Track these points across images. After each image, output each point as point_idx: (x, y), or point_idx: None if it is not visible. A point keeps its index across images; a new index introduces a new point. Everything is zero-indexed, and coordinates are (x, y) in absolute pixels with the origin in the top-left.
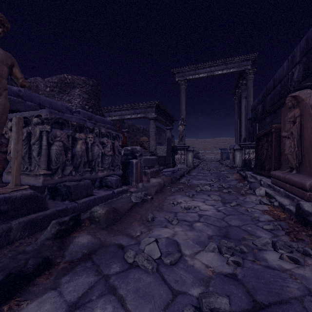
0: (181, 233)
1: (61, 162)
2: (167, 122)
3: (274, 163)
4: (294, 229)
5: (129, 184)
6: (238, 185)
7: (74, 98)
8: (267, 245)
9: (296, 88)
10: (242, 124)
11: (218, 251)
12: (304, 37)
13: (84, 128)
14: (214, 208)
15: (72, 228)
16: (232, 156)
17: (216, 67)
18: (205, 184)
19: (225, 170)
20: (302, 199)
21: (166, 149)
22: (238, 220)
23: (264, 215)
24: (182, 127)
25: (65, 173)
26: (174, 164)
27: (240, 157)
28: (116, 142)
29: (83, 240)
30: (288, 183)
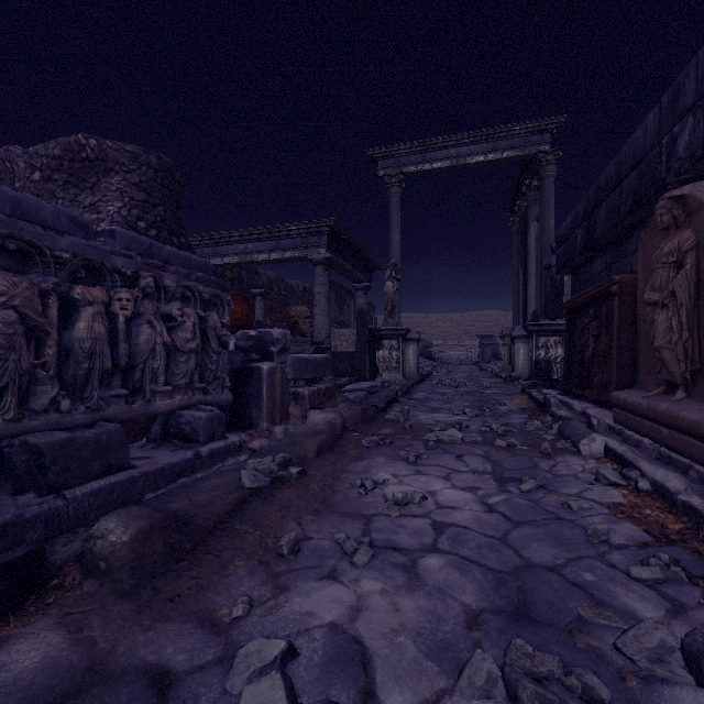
0: (380, 604)
1: (12, 373)
2: (357, 271)
3: (617, 371)
4: None
5: (251, 426)
6: (529, 427)
7: (107, 199)
8: (668, 661)
9: (683, 179)
10: (529, 278)
11: (507, 695)
12: None
13: (104, 272)
14: (476, 499)
15: (2, 607)
16: (507, 353)
17: (471, 145)
18: (448, 424)
19: (494, 385)
20: None
21: (357, 336)
22: (550, 544)
23: (619, 522)
24: (393, 285)
25: (33, 405)
26: (375, 370)
27: (526, 354)
28: (212, 316)
29: (24, 658)
30: (667, 425)
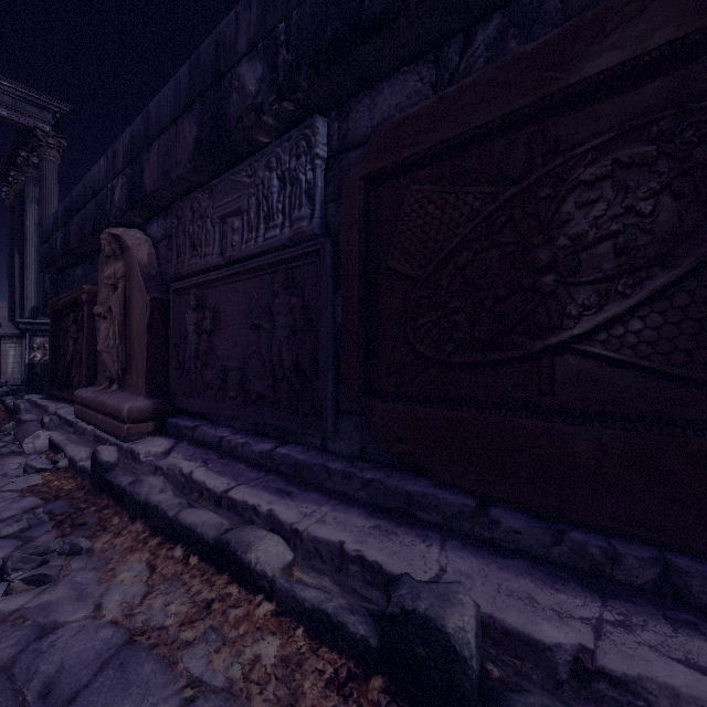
0: None
1: None
2: None
3: (87, 371)
4: (78, 509)
5: None
6: None
7: None
8: None
9: (121, 222)
10: (27, 268)
11: None
12: (129, 129)
13: None
14: None
15: None
16: None
17: None
18: None
19: None
20: (118, 440)
21: None
22: None
23: (23, 500)
24: None
25: None
26: None
27: (19, 357)
28: None
29: None
30: (102, 412)
